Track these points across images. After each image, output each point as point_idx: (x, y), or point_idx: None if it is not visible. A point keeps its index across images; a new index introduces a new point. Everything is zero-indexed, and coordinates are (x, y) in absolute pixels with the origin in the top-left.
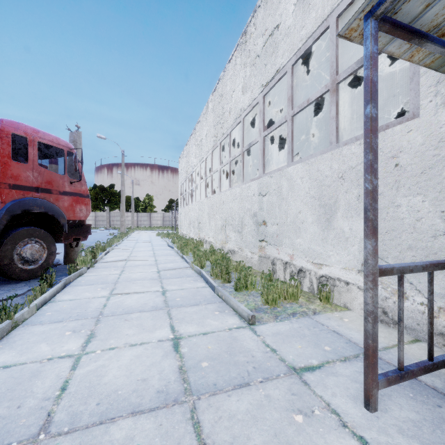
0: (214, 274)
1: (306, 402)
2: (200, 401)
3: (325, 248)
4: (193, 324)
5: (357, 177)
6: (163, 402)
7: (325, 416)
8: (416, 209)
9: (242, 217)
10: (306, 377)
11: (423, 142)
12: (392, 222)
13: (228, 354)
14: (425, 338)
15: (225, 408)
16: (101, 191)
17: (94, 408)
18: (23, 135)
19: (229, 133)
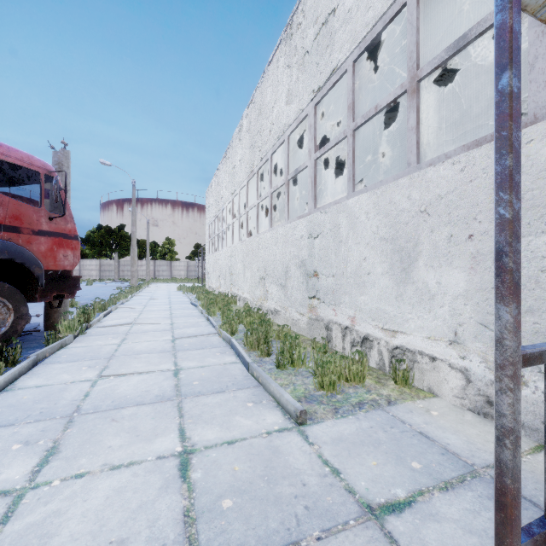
0: (248, 343)
1: None
2: None
3: (401, 309)
4: (214, 425)
5: (448, 210)
6: None
7: None
8: (541, 255)
9: (286, 267)
10: (390, 525)
11: None
12: None
13: (265, 481)
14: None
15: None
16: (107, 233)
17: None
18: None
19: (269, 156)
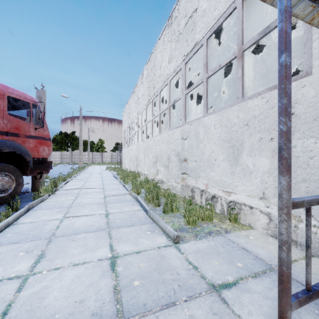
0: (147, 199)
1: None
2: None
3: (233, 180)
4: (129, 243)
5: (259, 124)
6: None
7: None
8: (309, 149)
9: (168, 156)
10: (224, 294)
11: (316, 94)
12: None
13: (157, 272)
14: (317, 254)
15: None
16: (65, 136)
17: None
18: None
19: (159, 92)
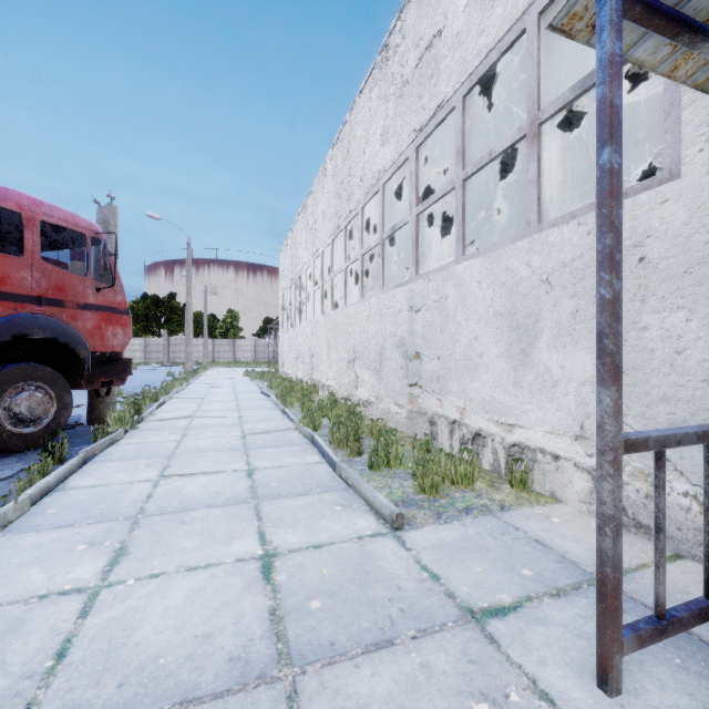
0: (335, 440)
1: (494, 677)
2: (305, 677)
3: (519, 398)
4: (298, 529)
5: (574, 280)
6: (238, 681)
7: (528, 705)
8: (676, 334)
9: (381, 347)
10: (492, 627)
11: (688, 219)
12: (634, 356)
13: (356, 584)
14: (692, 552)
15: (350, 691)
16: (154, 304)
17: (112, 694)
18: (16, 209)
19: (360, 209)
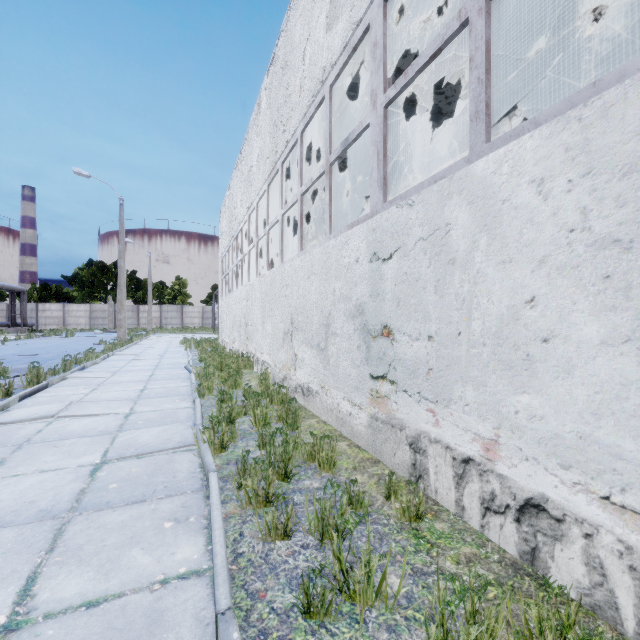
0: (243, 492)
1: None
2: None
3: None
4: None
5: None
6: None
7: None
8: None
9: (327, 316)
10: None
11: None
12: None
13: None
14: None
15: None
16: (100, 271)
17: None
18: None
19: (298, 135)
